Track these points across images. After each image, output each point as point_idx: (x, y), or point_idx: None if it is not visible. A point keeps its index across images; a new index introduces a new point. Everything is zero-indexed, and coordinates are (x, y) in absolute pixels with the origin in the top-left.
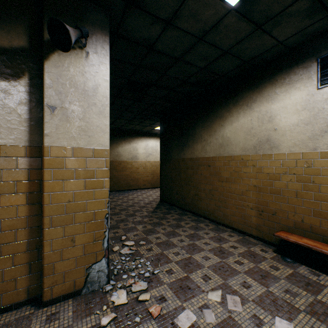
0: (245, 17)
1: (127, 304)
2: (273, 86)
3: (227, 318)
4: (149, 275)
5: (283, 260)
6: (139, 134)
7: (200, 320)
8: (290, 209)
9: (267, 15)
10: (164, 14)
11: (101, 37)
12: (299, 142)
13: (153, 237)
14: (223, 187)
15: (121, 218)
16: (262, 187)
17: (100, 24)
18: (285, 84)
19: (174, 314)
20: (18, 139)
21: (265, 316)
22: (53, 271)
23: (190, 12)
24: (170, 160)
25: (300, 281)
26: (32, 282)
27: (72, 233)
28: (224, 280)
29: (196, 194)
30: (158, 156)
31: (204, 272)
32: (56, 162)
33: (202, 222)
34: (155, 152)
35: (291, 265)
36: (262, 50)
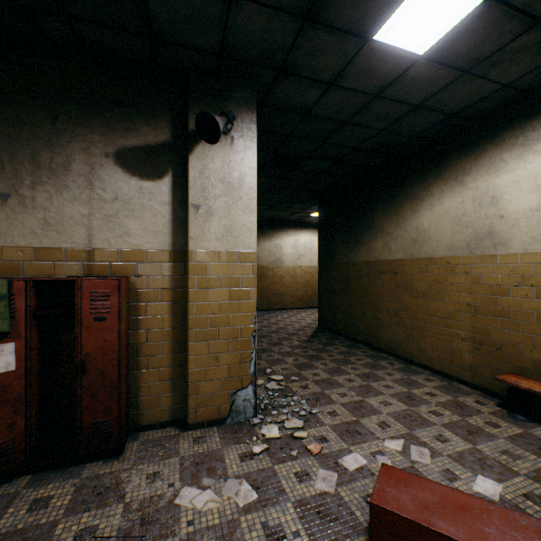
0: (441, 64)
1: (280, 438)
2: (498, 149)
3: (408, 467)
4: (305, 414)
5: (510, 416)
6: (284, 224)
7: (371, 464)
8: (525, 340)
9: (476, 57)
10: (325, 76)
11: (247, 116)
12: (539, 236)
13: (309, 372)
14: (418, 307)
15: (262, 346)
16: (480, 306)
17: (246, 101)
18: (518, 145)
19: (338, 455)
20: (162, 243)
21: (462, 472)
22: (197, 392)
23: (361, 69)
24: (334, 265)
25: (531, 443)
26: (175, 401)
27: (216, 350)
28: (410, 429)
29: (374, 317)
30: (313, 258)
31: (381, 419)
32: (200, 268)
33: (384, 359)
34: (309, 253)
35: (522, 424)
36: (476, 98)
